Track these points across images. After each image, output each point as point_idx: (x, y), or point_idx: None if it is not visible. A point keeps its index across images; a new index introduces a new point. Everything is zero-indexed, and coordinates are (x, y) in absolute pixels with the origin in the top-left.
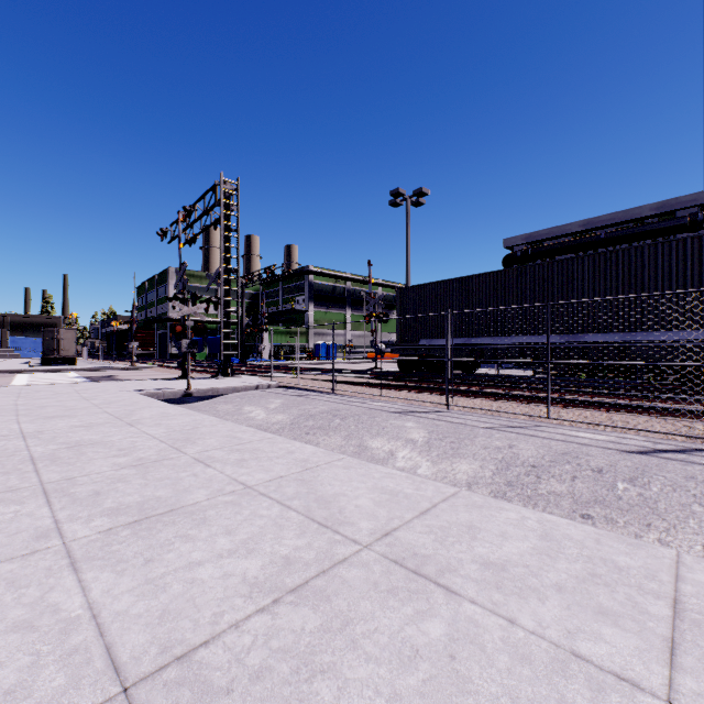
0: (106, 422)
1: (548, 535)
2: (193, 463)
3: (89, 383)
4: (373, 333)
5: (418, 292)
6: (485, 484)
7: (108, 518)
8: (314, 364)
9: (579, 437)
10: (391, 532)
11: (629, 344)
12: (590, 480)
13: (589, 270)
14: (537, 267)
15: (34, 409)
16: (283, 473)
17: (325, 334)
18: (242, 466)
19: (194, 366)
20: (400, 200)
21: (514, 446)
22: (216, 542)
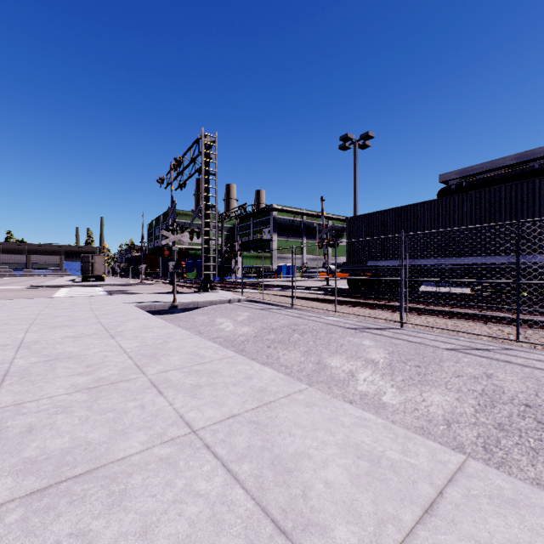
0: (93, 334)
1: None
2: (146, 388)
3: (103, 296)
4: (325, 257)
5: (366, 220)
6: (468, 424)
7: (12, 480)
8: (276, 282)
9: None
10: None
11: None
12: None
13: (540, 192)
14: (483, 193)
15: (48, 319)
16: (236, 409)
17: (285, 258)
18: (194, 396)
19: (185, 283)
20: (349, 144)
21: (491, 375)
22: None
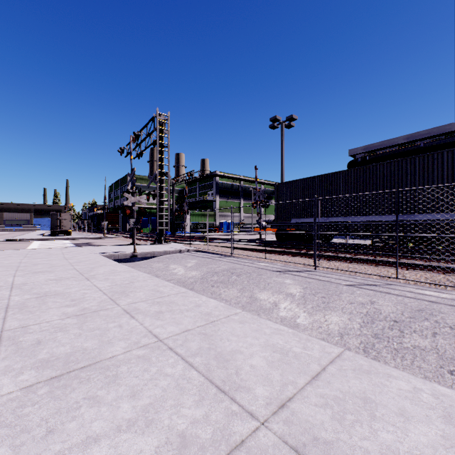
0: (71, 277)
1: (451, 416)
2: (121, 314)
3: (73, 247)
4: (258, 215)
5: (290, 186)
6: (355, 335)
7: (35, 371)
8: (219, 235)
9: (426, 295)
10: (286, 403)
11: (453, 222)
12: (450, 336)
13: (419, 167)
14: (378, 166)
15: (30, 266)
16: (190, 326)
17: (226, 216)
18: (158, 318)
19: (142, 237)
20: (277, 124)
21: (374, 302)
22: (118, 408)
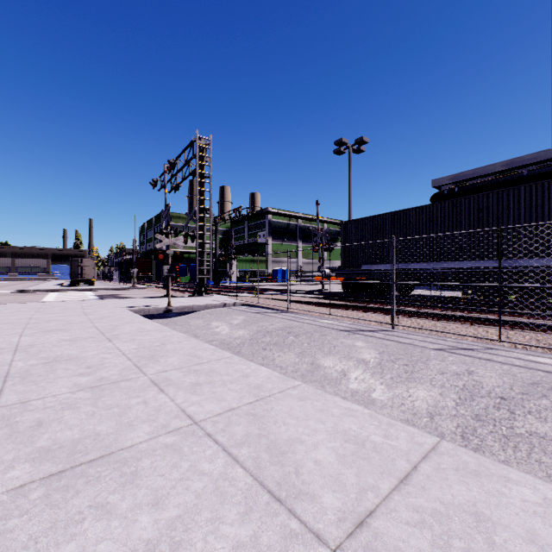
0: (90, 337)
1: None
2: (147, 386)
3: (95, 300)
4: (320, 260)
5: (360, 224)
6: (449, 416)
7: (30, 465)
8: (272, 286)
9: (539, 362)
10: (366, 520)
11: None
12: None
13: (525, 199)
14: (472, 199)
15: (41, 323)
16: (234, 404)
17: (280, 262)
18: (194, 393)
19: (179, 287)
20: (344, 149)
21: (473, 372)
22: (135, 523)
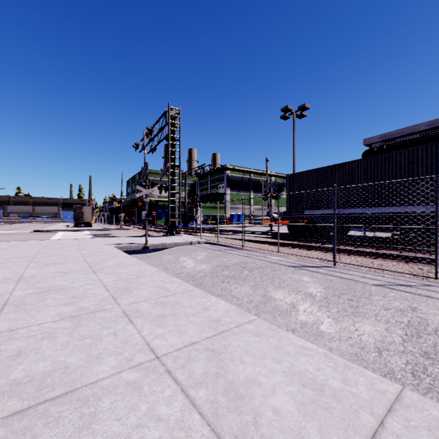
0: (79, 270)
1: None
2: (119, 317)
3: (90, 238)
4: (269, 207)
5: (303, 176)
6: (397, 352)
7: None
8: (229, 227)
9: None
10: None
11: None
12: None
13: None
14: (403, 153)
15: (44, 257)
16: (194, 338)
17: (236, 208)
18: (159, 325)
19: (156, 228)
20: (289, 114)
21: (416, 308)
22: None
